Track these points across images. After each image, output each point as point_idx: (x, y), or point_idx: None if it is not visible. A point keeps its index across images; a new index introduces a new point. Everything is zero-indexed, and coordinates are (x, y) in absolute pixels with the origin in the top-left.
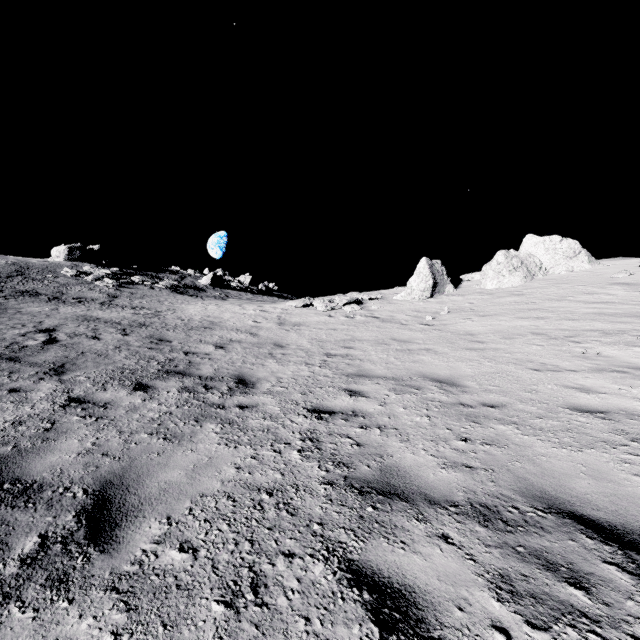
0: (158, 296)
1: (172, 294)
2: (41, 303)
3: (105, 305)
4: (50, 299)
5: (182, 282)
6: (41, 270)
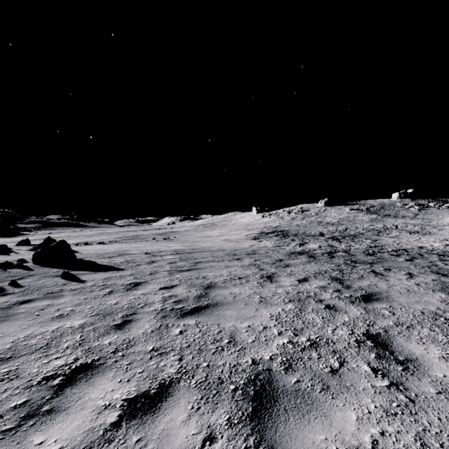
0: (439, 213)
1: (448, 211)
2: (391, 218)
3: (412, 218)
4: (393, 217)
5: None
6: (388, 205)
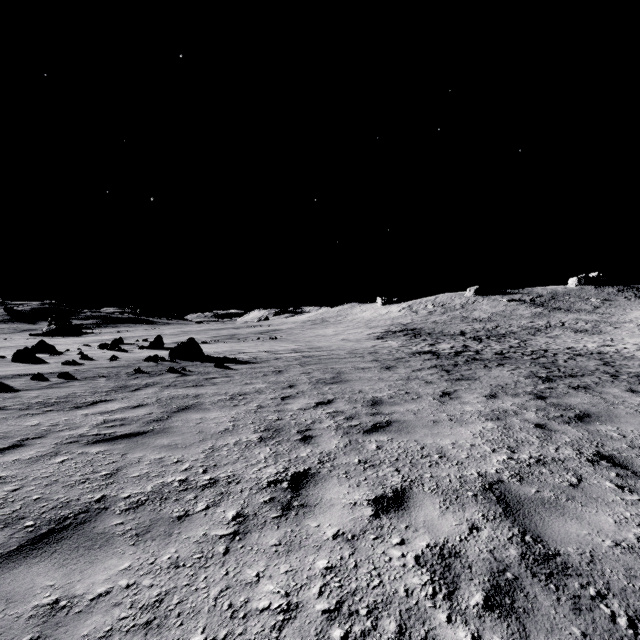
0: (628, 305)
1: None
2: (561, 313)
3: (588, 313)
4: (565, 311)
5: None
6: (562, 295)
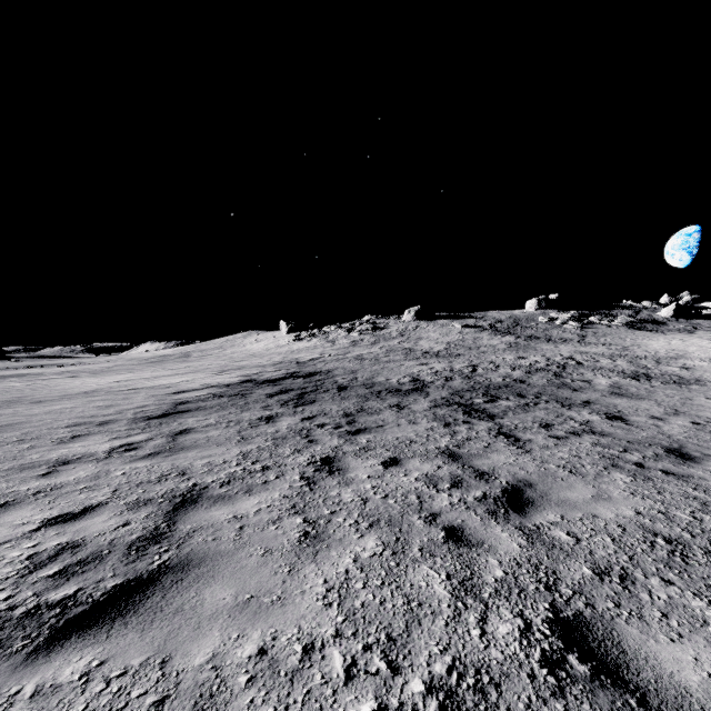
0: (617, 334)
1: (629, 331)
2: (545, 343)
3: (582, 343)
4: (547, 341)
5: (637, 317)
6: (525, 320)
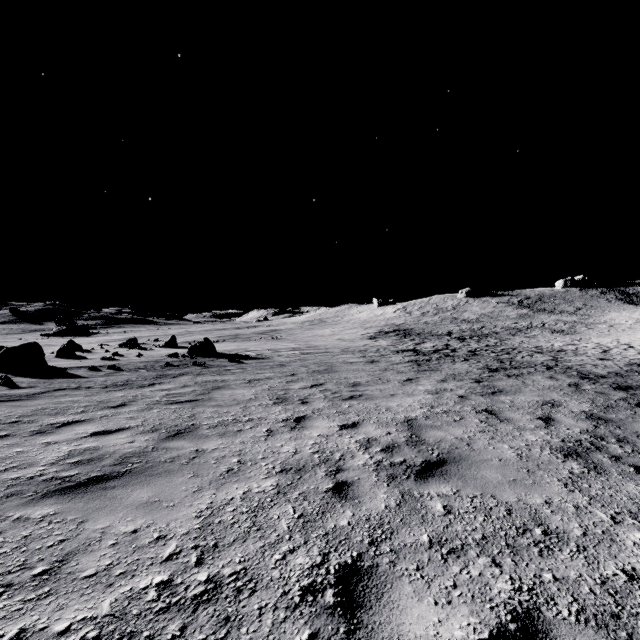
0: (607, 307)
1: (621, 305)
2: (545, 314)
3: (570, 314)
4: (548, 312)
5: None
6: (548, 297)
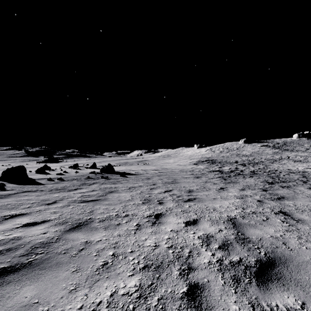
0: None
1: None
2: (288, 152)
3: (303, 152)
4: (290, 151)
5: None
6: (289, 143)
